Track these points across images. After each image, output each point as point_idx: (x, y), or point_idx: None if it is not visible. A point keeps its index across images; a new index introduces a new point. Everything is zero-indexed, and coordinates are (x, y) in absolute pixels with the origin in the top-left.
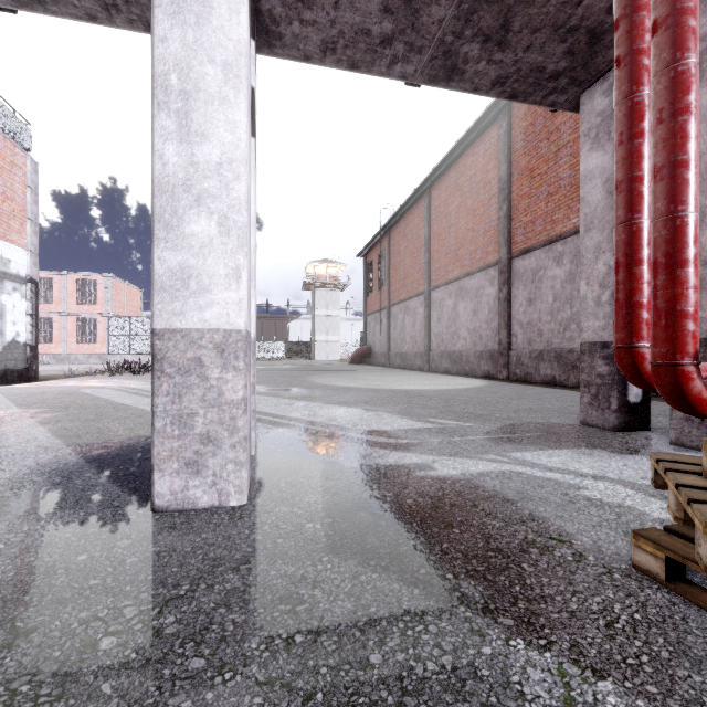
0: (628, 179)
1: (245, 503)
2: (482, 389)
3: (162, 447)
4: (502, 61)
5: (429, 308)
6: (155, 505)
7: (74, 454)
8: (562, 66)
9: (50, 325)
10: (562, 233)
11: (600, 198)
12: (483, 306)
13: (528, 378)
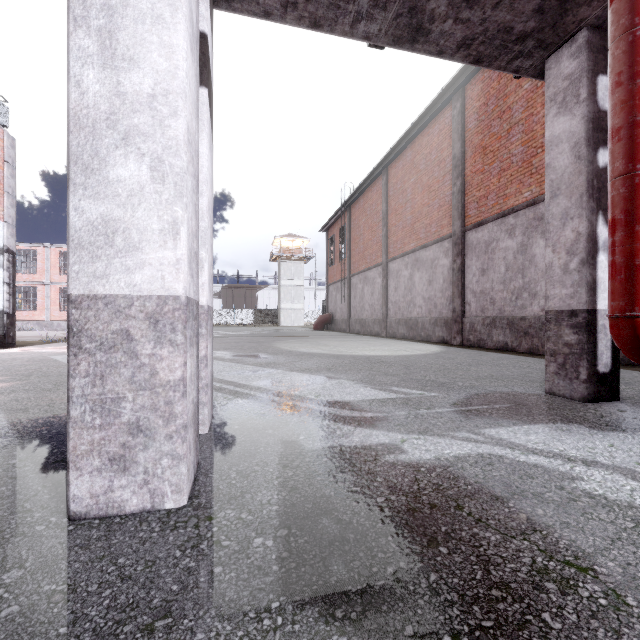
0: (628, 125)
1: (185, 503)
2: (439, 355)
3: (80, 440)
4: (469, 19)
5: (386, 278)
6: (70, 511)
7: (10, 433)
8: (531, 27)
9: (34, 294)
10: (514, 207)
11: (567, 163)
12: (438, 276)
13: (481, 344)
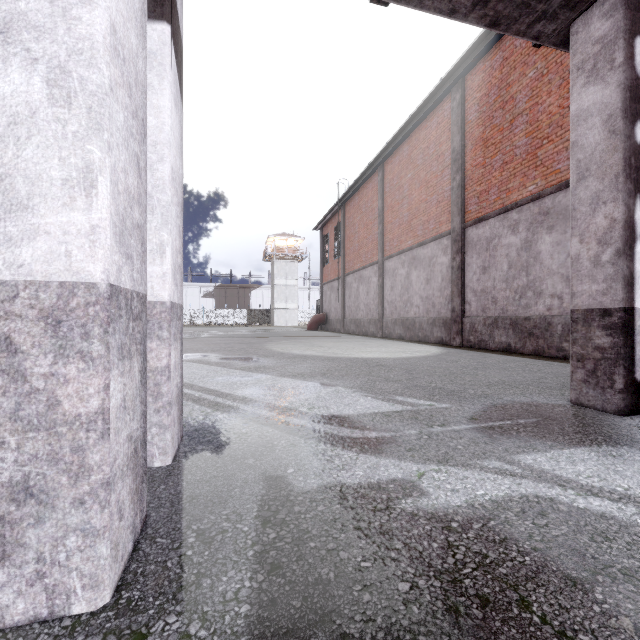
0: None
1: (106, 602)
2: (440, 357)
3: None
4: None
5: (382, 277)
6: None
7: None
8: None
9: None
10: (518, 201)
11: (599, 139)
12: (436, 275)
13: (482, 345)
